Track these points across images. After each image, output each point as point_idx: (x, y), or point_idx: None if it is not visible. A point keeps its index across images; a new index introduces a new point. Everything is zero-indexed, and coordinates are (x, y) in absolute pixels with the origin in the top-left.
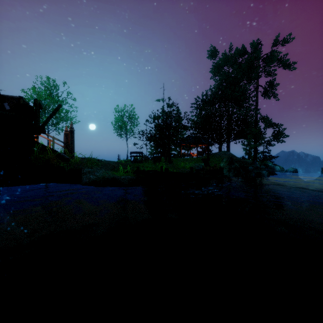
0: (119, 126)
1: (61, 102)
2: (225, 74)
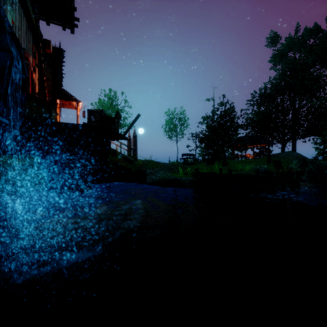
0: (169, 129)
1: (120, 110)
2: (291, 61)
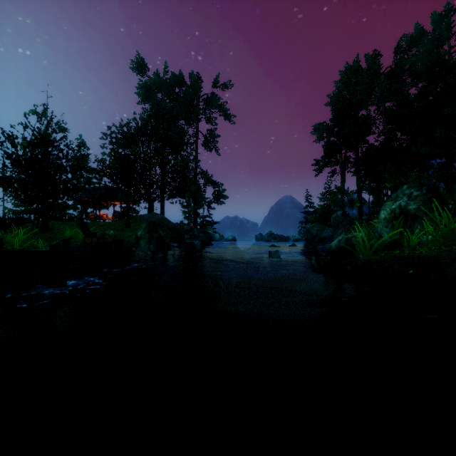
0: None
1: None
2: (157, 102)
